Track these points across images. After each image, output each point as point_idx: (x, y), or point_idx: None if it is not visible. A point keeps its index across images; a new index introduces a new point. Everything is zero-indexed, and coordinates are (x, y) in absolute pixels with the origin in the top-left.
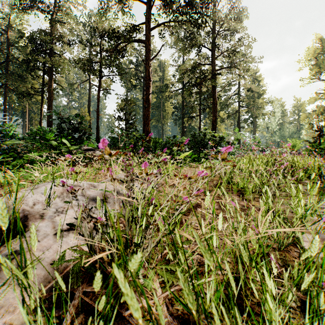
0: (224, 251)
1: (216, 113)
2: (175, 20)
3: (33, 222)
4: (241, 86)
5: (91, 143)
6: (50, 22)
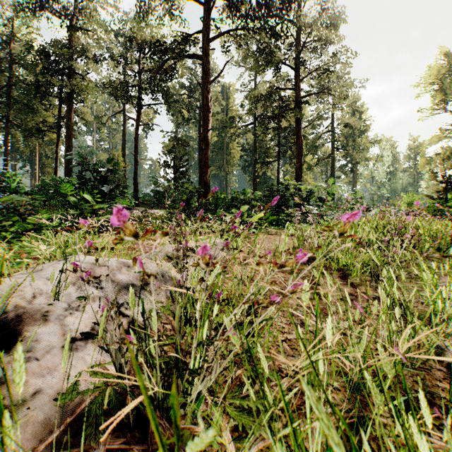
0: (330, 371)
1: (301, 157)
2: (245, 27)
3: (31, 327)
4: (336, 120)
5: (126, 200)
6: (69, 30)
